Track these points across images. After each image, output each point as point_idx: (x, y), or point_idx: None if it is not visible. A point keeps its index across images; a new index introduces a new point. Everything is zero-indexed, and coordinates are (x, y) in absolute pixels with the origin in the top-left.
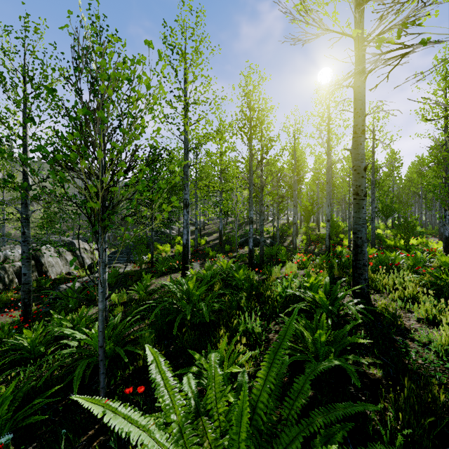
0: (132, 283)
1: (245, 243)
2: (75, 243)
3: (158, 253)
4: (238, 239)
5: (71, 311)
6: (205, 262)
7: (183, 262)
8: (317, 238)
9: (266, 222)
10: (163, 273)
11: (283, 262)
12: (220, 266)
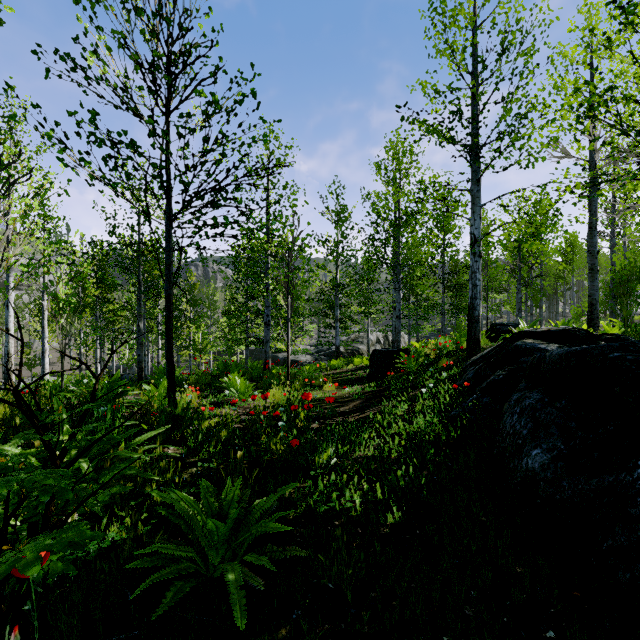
0: None
1: None
2: None
3: None
4: None
5: None
6: None
7: None
8: None
9: None
10: None
11: None
12: None
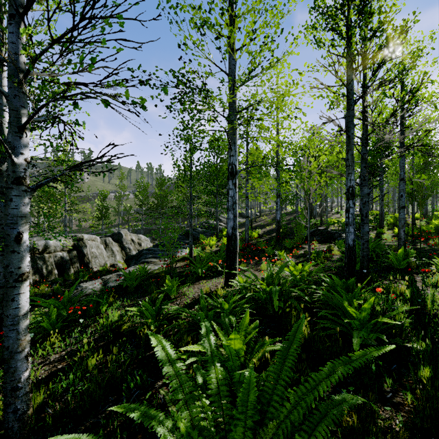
0: (155, 290)
1: (310, 238)
2: (122, 233)
3: (202, 247)
4: (304, 231)
5: (47, 337)
6: (260, 261)
7: (227, 263)
8: (417, 232)
9: (330, 213)
10: (200, 277)
11: (401, 271)
12: (289, 273)
